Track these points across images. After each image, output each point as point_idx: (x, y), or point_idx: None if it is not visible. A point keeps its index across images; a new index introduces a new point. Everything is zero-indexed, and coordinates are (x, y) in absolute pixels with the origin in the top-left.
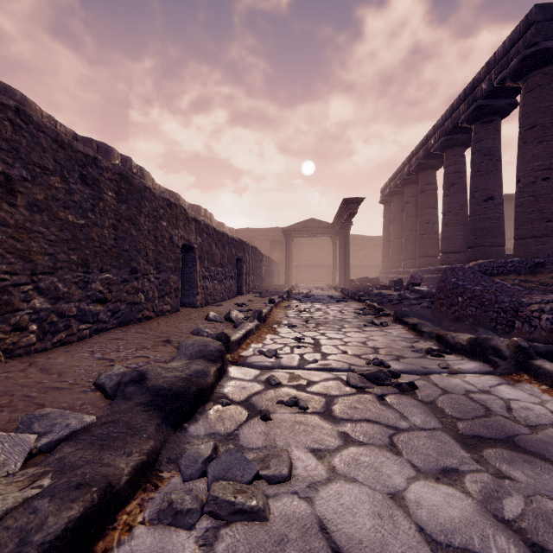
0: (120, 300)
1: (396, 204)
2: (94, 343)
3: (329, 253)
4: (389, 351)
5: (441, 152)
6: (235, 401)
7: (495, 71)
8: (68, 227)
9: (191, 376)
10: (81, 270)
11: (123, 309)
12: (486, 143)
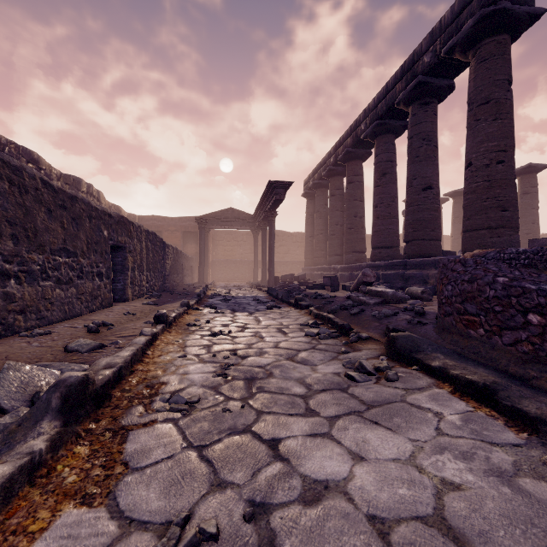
0: None
1: (320, 197)
2: None
3: (249, 248)
4: None
5: (371, 139)
6: None
7: (441, 40)
8: None
9: None
10: None
11: None
12: (424, 126)
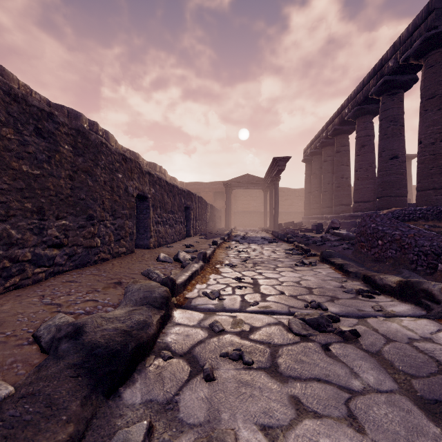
0: (77, 244)
1: (315, 162)
2: (48, 286)
3: (261, 202)
4: (322, 291)
5: (353, 119)
6: (177, 353)
7: (400, 51)
8: (22, 177)
9: (132, 328)
10: (36, 218)
11: (79, 253)
12: (391, 112)
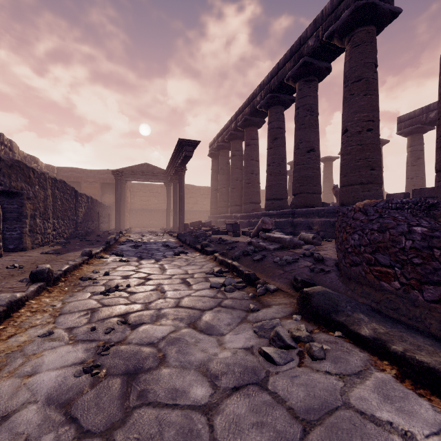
0: None
1: (223, 157)
2: None
3: (163, 199)
4: None
5: (265, 109)
6: None
7: (323, 27)
8: None
9: None
10: None
11: None
12: (308, 100)
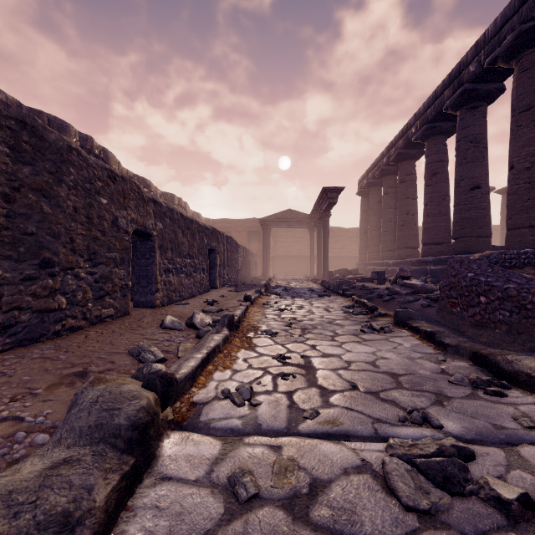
0: (19, 307)
1: (373, 195)
2: None
3: (306, 245)
4: (416, 382)
5: (422, 141)
6: None
7: (485, 51)
8: None
9: None
10: None
11: (24, 321)
12: (472, 130)
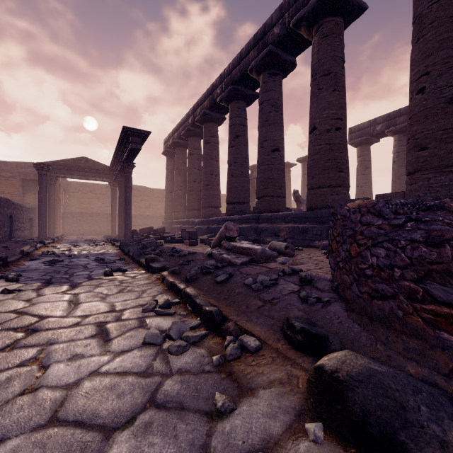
0: None
1: (179, 155)
2: None
3: (109, 202)
4: None
5: (226, 103)
6: None
7: (289, 14)
8: None
9: None
10: None
11: None
12: (273, 94)
